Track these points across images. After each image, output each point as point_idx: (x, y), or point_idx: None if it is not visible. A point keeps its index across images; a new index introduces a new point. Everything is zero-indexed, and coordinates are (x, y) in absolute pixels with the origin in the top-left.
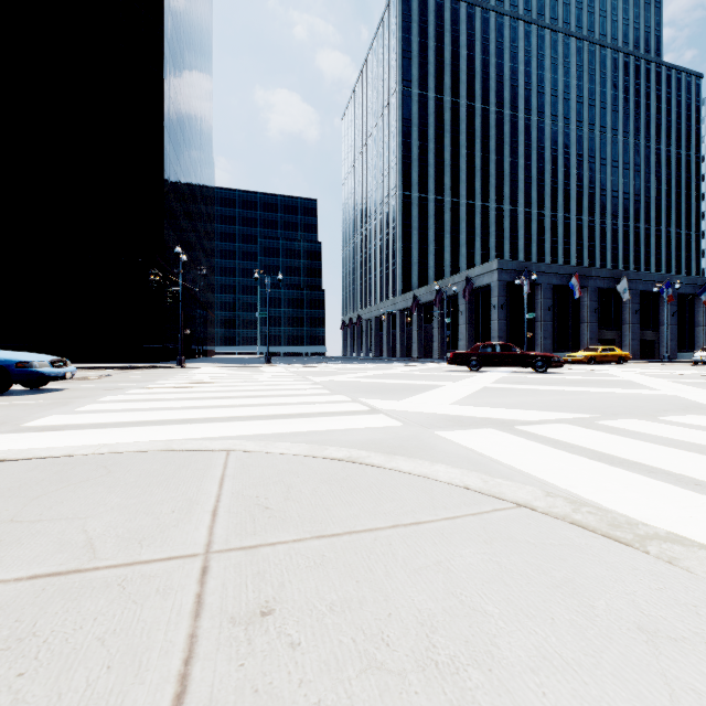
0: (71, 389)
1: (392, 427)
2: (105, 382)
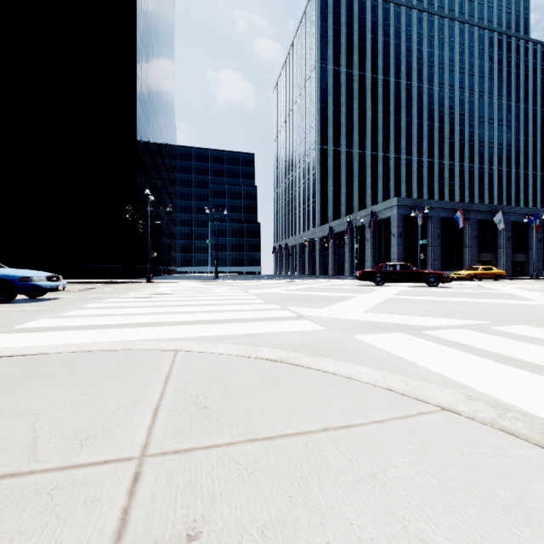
0: (62, 299)
1: (315, 331)
2: (90, 293)
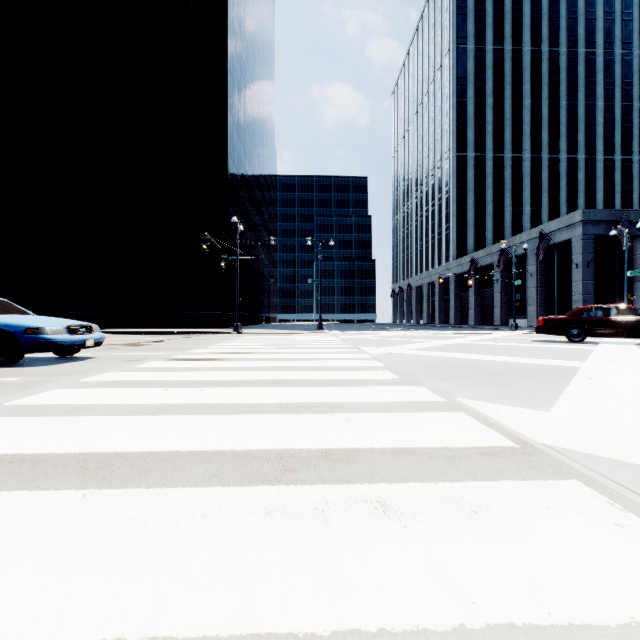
0: (93, 359)
1: None
2: (145, 349)
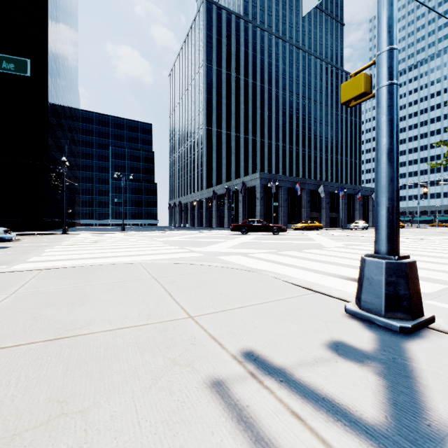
0: (14, 247)
1: (200, 256)
2: (28, 243)
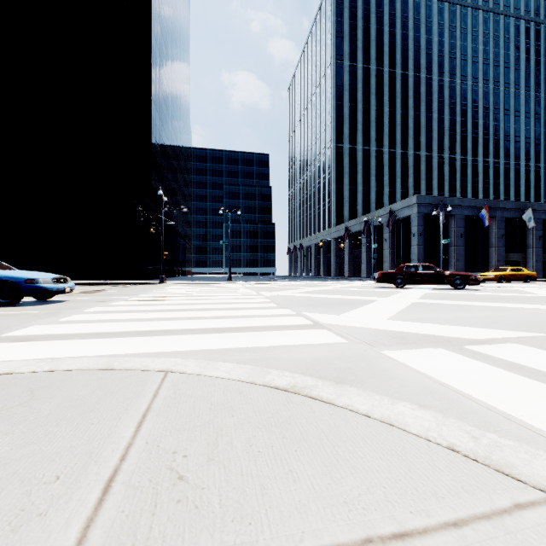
0: (69, 301)
1: (335, 344)
2: (99, 295)
